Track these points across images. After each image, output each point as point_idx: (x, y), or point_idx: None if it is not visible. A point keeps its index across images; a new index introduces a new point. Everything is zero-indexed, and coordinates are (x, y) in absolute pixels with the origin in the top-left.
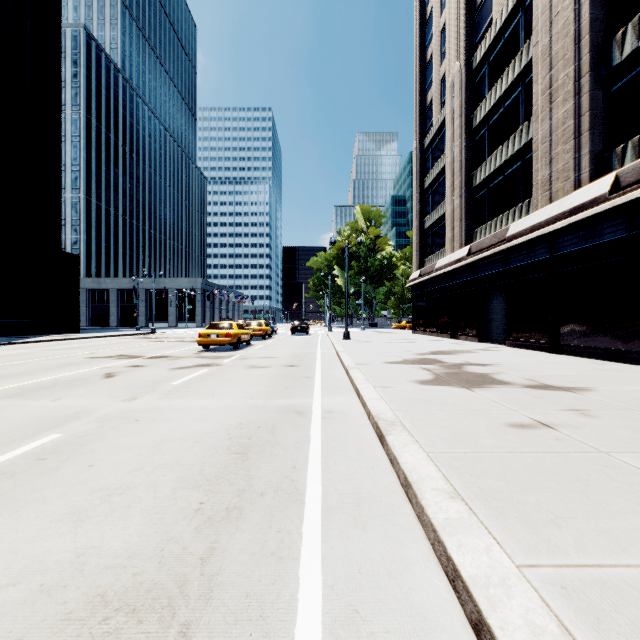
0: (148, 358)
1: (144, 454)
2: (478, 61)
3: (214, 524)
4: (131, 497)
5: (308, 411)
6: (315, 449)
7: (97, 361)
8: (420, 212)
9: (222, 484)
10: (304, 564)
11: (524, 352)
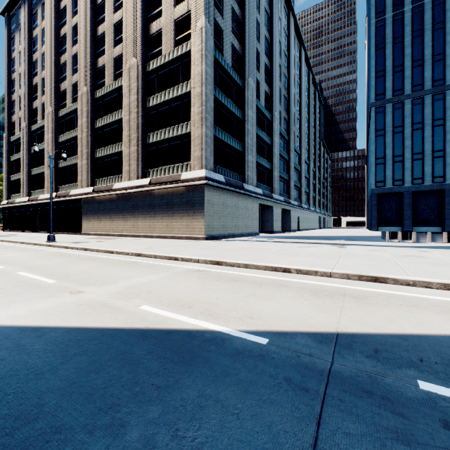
0: None
1: None
2: (33, 130)
3: None
4: None
5: None
6: None
7: None
8: (8, 171)
9: None
10: None
11: (40, 233)
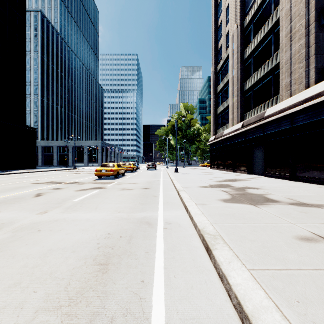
0: (66, 183)
1: (29, 265)
2: (247, 22)
3: None
4: None
5: (155, 222)
6: (159, 260)
7: (36, 185)
8: (215, 105)
9: (80, 304)
10: None
11: (275, 180)
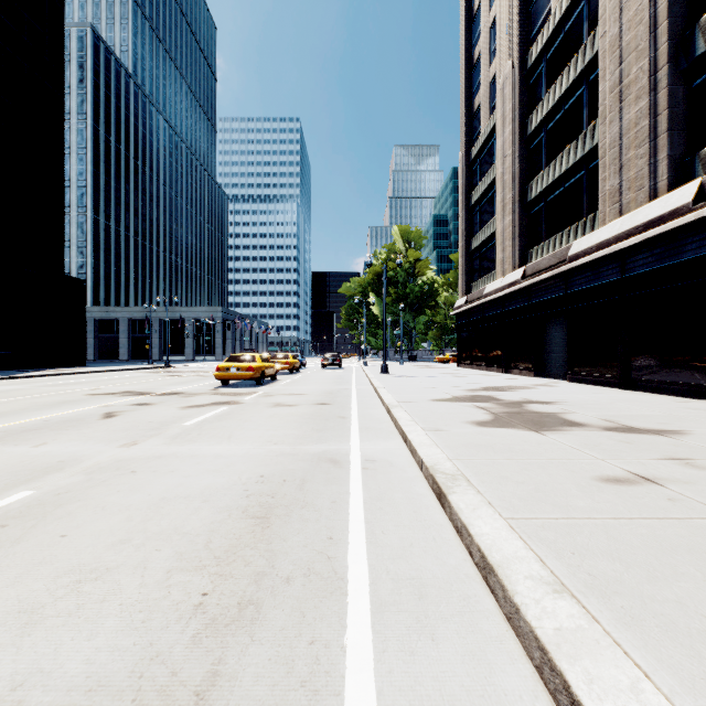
0: (158, 395)
1: (136, 519)
2: (534, 58)
3: (220, 630)
4: (109, 584)
5: (345, 460)
6: (356, 511)
7: (98, 398)
8: (466, 231)
9: (234, 564)
10: (351, 704)
11: (590, 388)
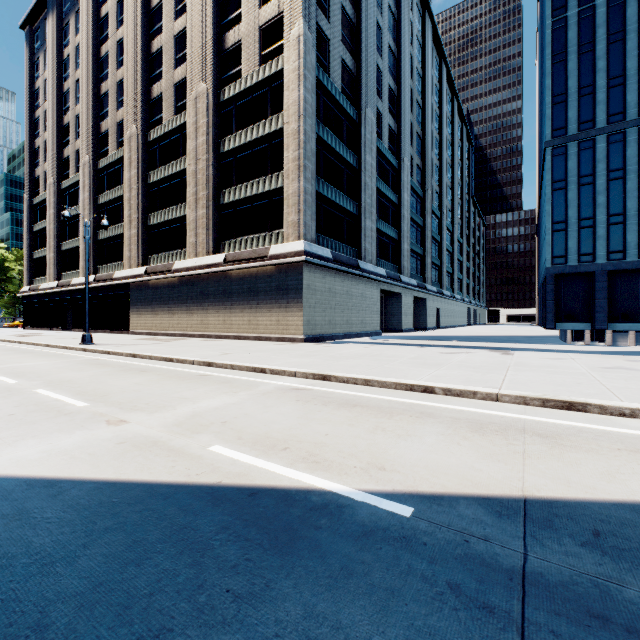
0: None
1: None
2: (64, 188)
3: None
4: None
5: None
6: None
7: None
8: (31, 246)
9: None
10: None
11: (74, 332)
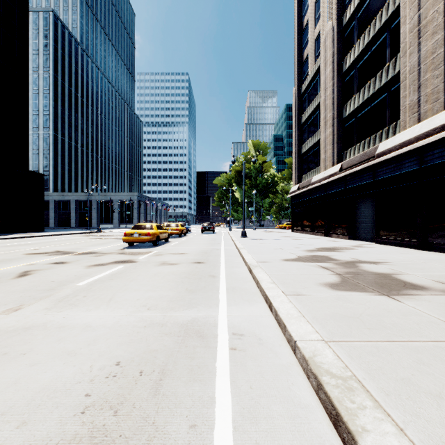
0: (77, 254)
1: None
2: (348, 18)
3: None
4: None
5: (212, 333)
6: None
7: (30, 257)
8: (298, 141)
9: None
10: None
11: (396, 249)
